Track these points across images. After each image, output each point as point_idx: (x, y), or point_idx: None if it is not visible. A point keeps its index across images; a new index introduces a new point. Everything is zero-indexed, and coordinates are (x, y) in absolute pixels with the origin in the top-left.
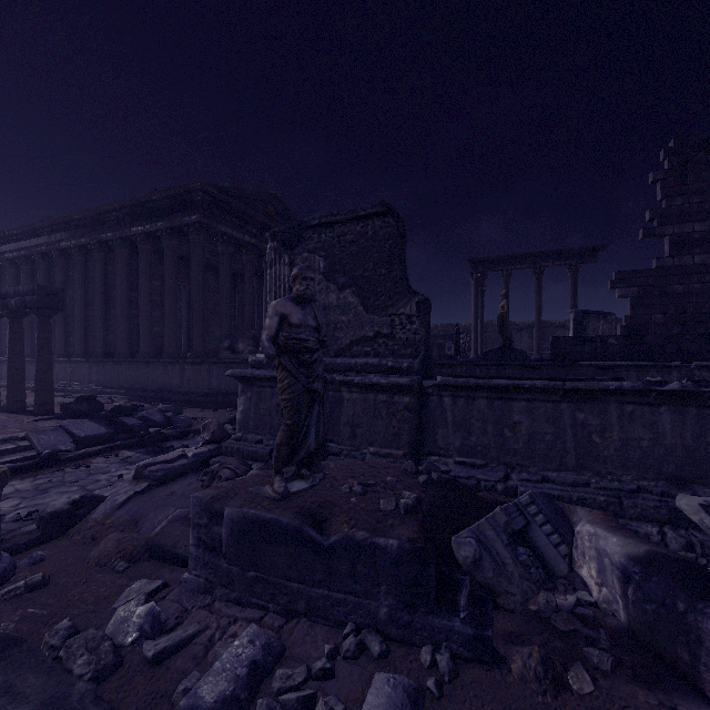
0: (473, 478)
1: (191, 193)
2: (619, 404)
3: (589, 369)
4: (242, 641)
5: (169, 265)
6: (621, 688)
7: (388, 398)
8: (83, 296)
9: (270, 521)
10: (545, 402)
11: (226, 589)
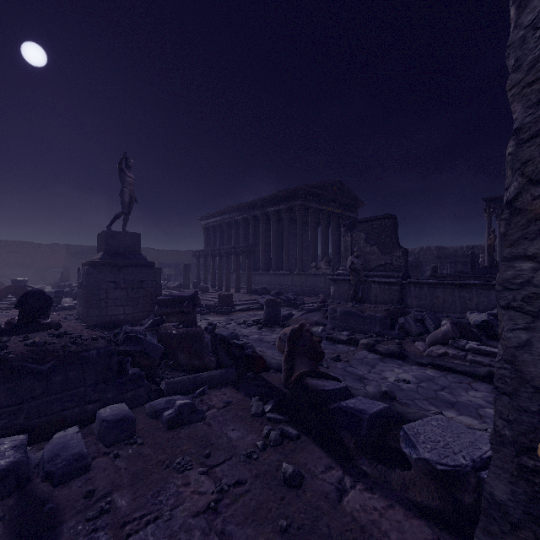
0: None
1: (297, 191)
2: (476, 289)
3: None
4: (344, 332)
5: (285, 226)
6: None
7: (389, 287)
8: (244, 242)
9: (349, 311)
10: (449, 288)
11: (338, 328)
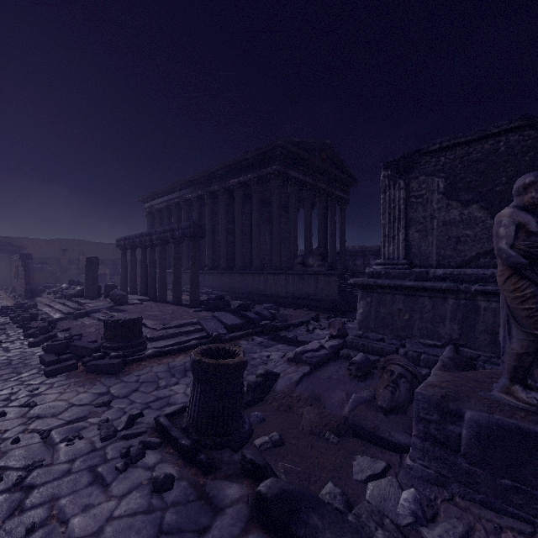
0: None
1: (272, 150)
2: None
3: None
4: None
5: (255, 204)
6: None
7: None
8: None
9: None
10: None
11: (467, 488)
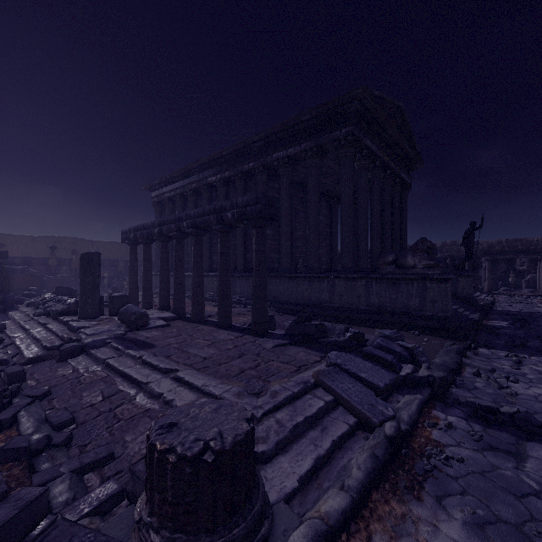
0: None
1: (344, 105)
2: None
3: None
4: None
5: (313, 183)
6: None
7: None
8: None
9: None
10: None
11: None
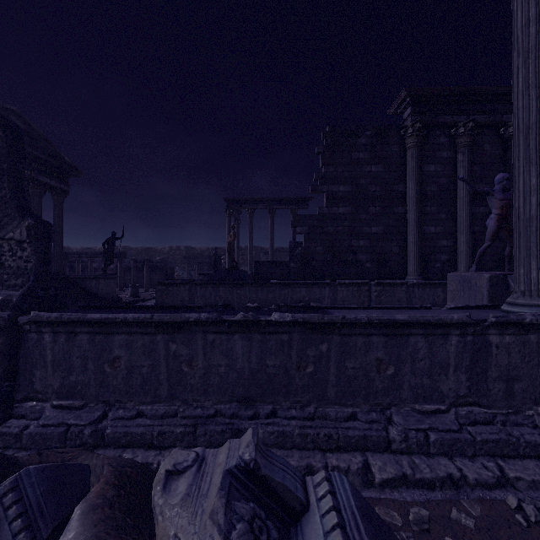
0: (63, 424)
1: None
2: (204, 333)
3: (277, 286)
4: None
5: None
6: None
7: None
8: None
9: None
10: (143, 334)
11: None
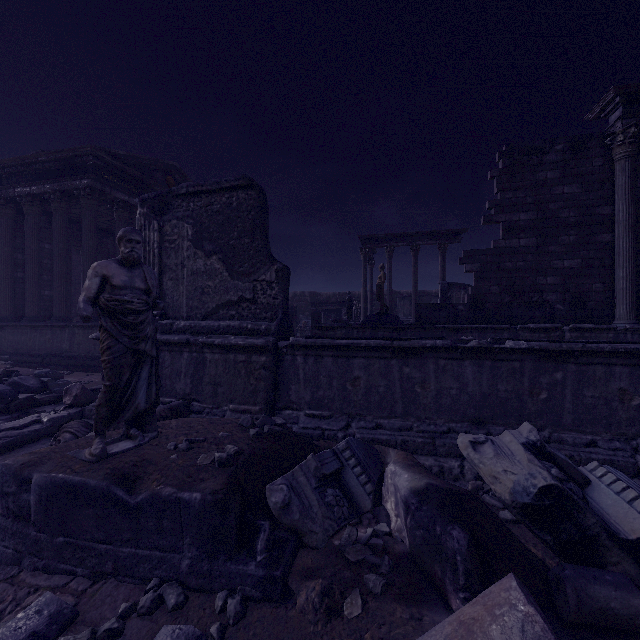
0: (319, 428)
1: (81, 157)
2: (435, 359)
3: (443, 331)
4: (28, 613)
5: (58, 228)
6: (386, 607)
7: (247, 358)
8: None
9: (77, 485)
10: (379, 358)
11: (35, 558)
